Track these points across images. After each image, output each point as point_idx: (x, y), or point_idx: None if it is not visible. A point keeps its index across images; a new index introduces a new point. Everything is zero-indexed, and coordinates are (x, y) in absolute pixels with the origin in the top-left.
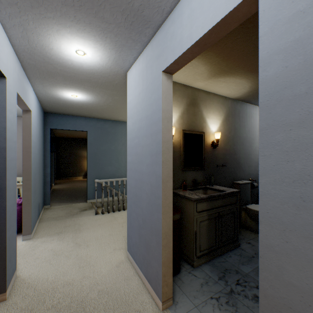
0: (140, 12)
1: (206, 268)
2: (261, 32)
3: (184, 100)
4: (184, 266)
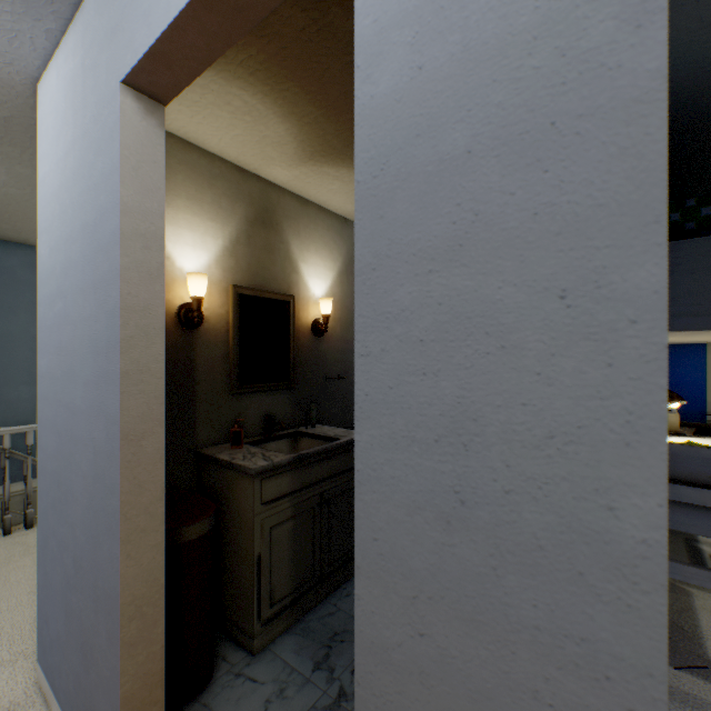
0: None
1: (287, 647)
2: None
3: (239, 208)
4: (226, 658)
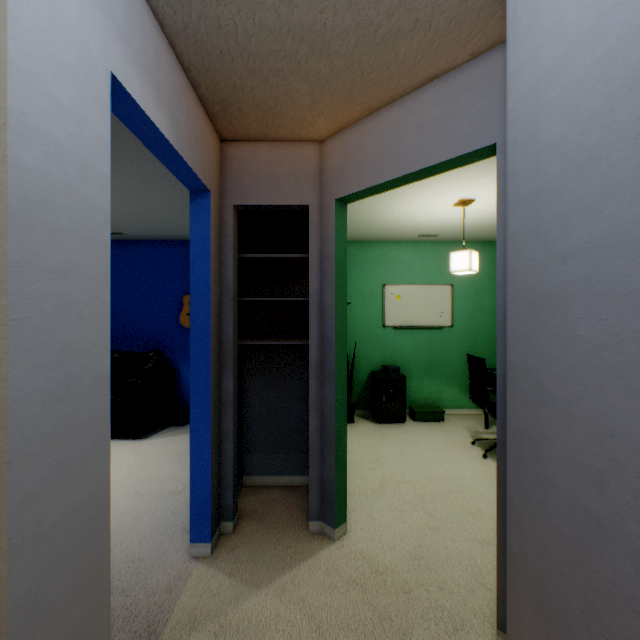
0: None
1: None
2: (13, 55)
3: None
4: None
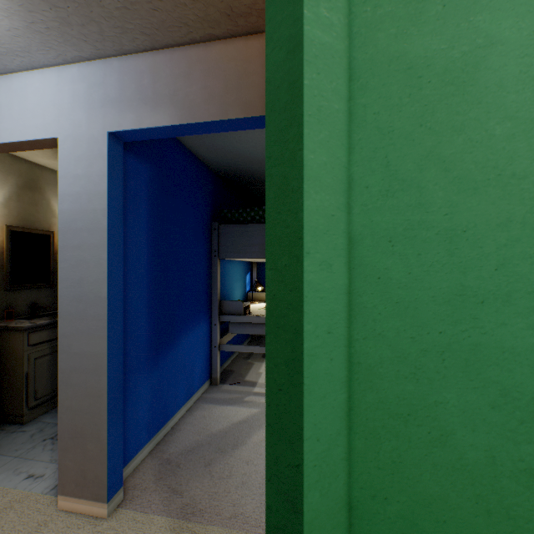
0: None
1: (46, 417)
2: (60, 174)
3: (11, 178)
4: (5, 429)
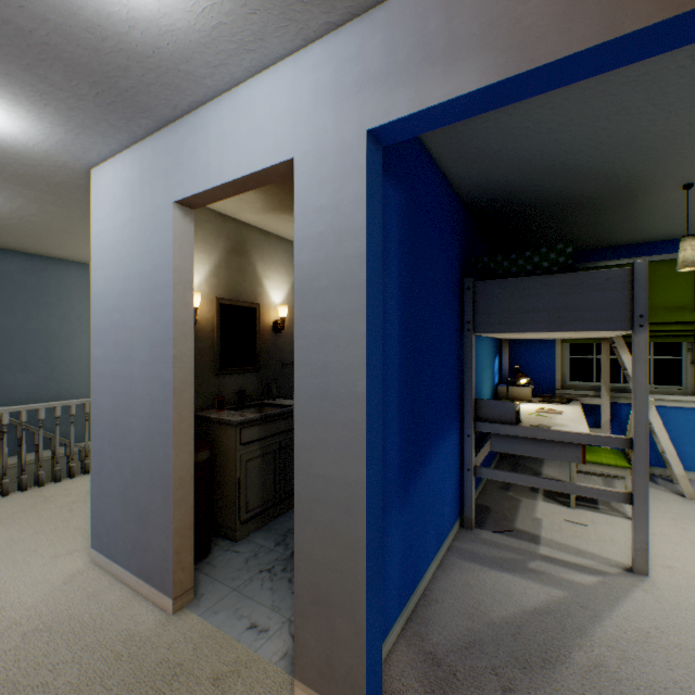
0: (132, 95)
1: (258, 537)
2: (296, 210)
3: (220, 242)
4: (218, 544)
